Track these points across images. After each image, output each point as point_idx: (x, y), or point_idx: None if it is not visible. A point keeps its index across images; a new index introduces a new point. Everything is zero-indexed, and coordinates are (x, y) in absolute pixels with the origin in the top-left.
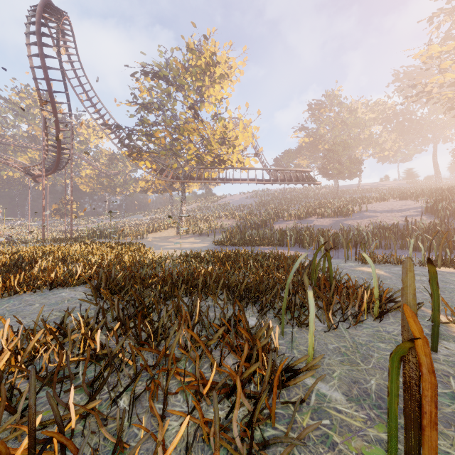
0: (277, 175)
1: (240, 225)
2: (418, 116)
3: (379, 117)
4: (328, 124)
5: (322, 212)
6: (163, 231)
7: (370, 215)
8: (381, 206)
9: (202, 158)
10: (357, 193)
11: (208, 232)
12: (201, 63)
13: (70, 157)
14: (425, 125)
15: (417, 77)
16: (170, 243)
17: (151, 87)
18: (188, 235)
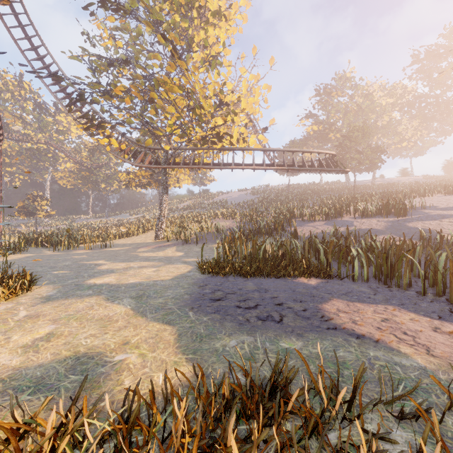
0: (293, 158)
1: (243, 228)
2: (446, 99)
3: (397, 102)
4: (339, 111)
5: (358, 210)
6: (141, 234)
7: (442, 214)
8: (434, 201)
9: (188, 132)
10: (374, 188)
11: (198, 237)
12: None
13: None
14: None
15: (444, 54)
16: (125, 262)
17: (114, 28)
18: (169, 242)
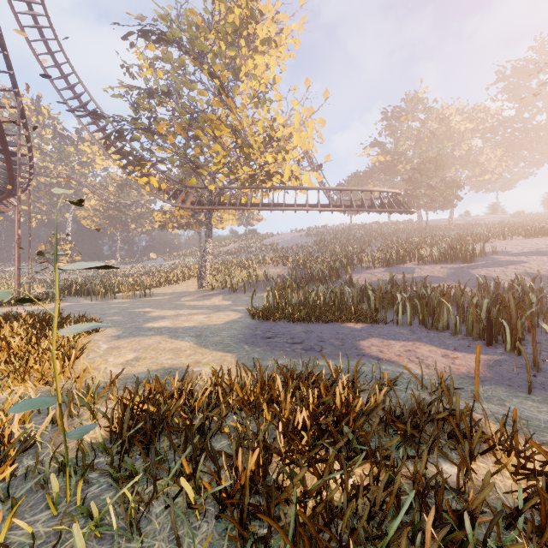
0: (351, 198)
1: (296, 276)
2: (535, 125)
3: (479, 128)
4: (409, 138)
5: (423, 255)
6: (181, 283)
7: (511, 260)
8: (510, 246)
9: (235, 170)
10: (450, 229)
11: (245, 286)
12: (234, 18)
13: (17, 164)
14: (544, 137)
15: (533, 71)
16: (174, 310)
17: (155, 59)
18: (215, 291)
